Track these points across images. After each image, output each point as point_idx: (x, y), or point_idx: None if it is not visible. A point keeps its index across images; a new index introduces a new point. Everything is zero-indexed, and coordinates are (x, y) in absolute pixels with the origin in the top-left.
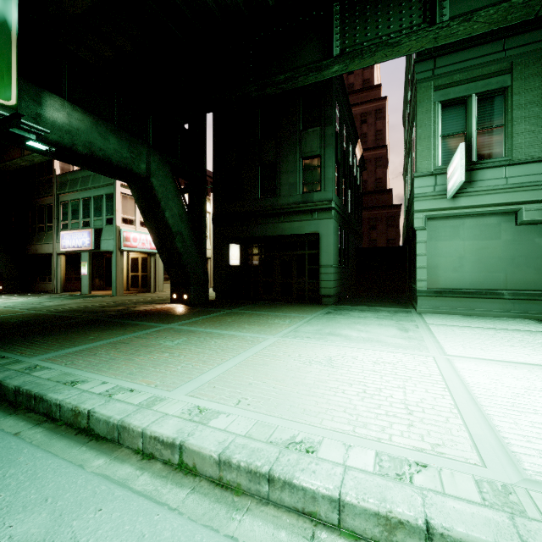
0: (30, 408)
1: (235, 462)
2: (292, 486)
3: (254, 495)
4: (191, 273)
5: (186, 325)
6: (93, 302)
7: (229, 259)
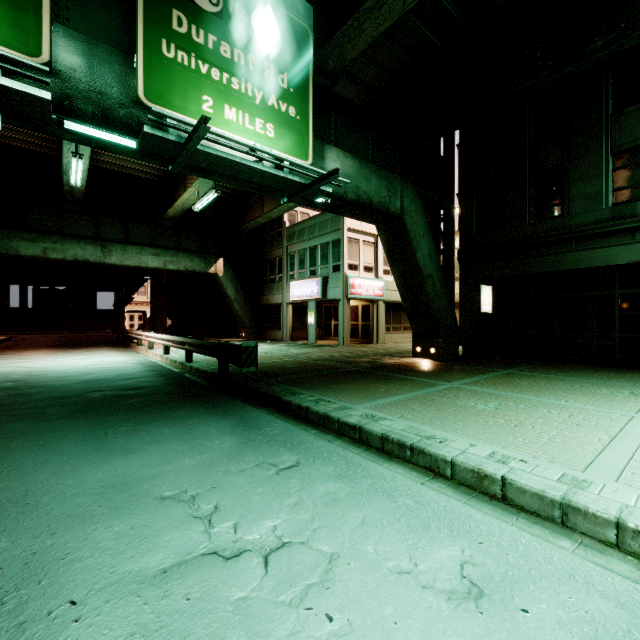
0: (404, 458)
1: None
2: None
3: None
4: (441, 323)
5: (474, 386)
6: (331, 352)
7: (479, 305)
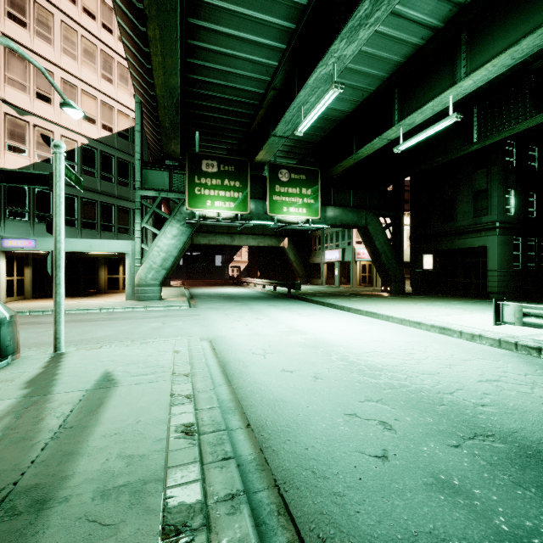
0: (331, 307)
1: (368, 311)
2: (376, 314)
3: (371, 317)
4: (392, 275)
5: (379, 298)
6: (341, 289)
7: (422, 265)
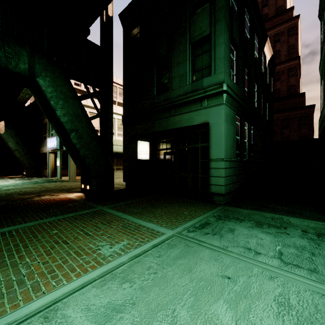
0: None
1: None
2: None
3: None
4: (91, 167)
5: None
6: (34, 188)
7: (136, 154)
